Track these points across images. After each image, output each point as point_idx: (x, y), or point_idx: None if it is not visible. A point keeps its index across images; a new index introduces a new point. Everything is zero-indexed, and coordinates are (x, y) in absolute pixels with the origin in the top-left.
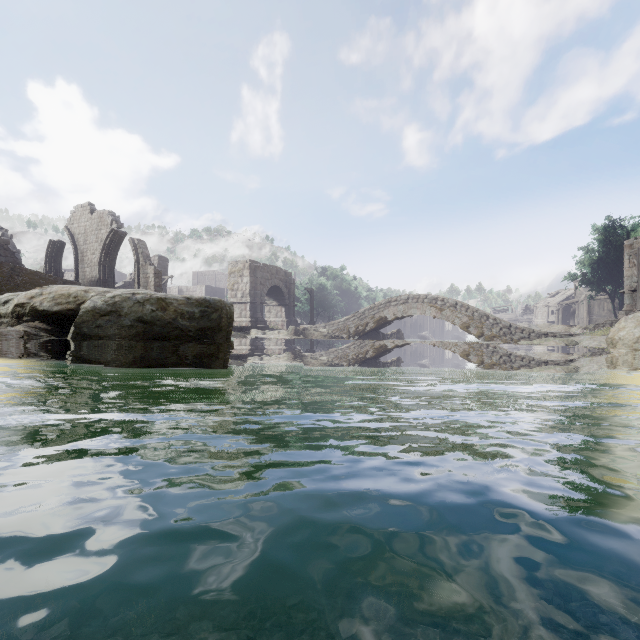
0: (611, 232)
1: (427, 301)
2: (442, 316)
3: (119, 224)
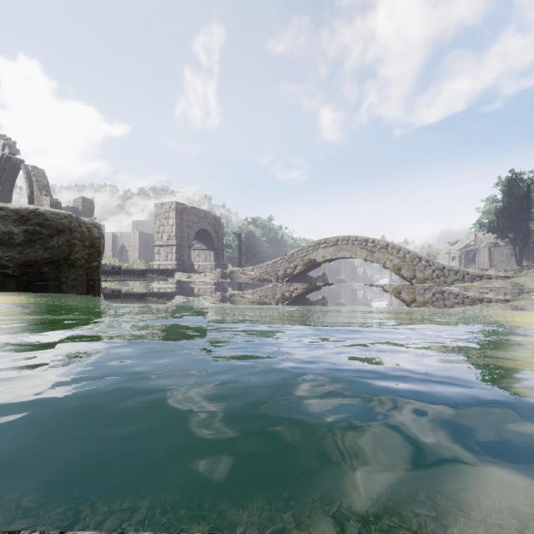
0: (515, 184)
1: (357, 243)
2: (373, 258)
3: (13, 150)
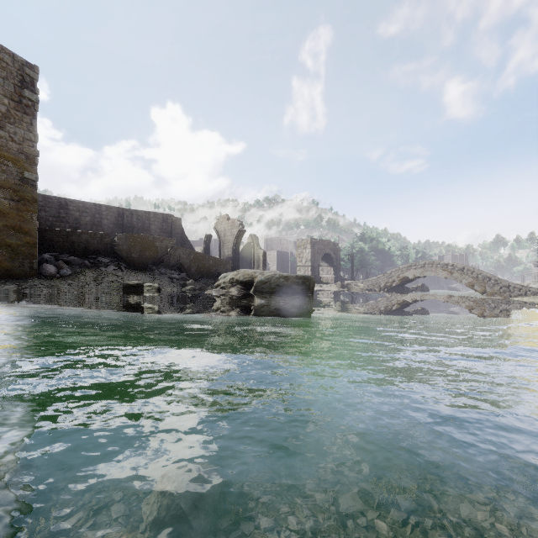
0: None
1: (440, 266)
2: (452, 277)
3: (242, 226)
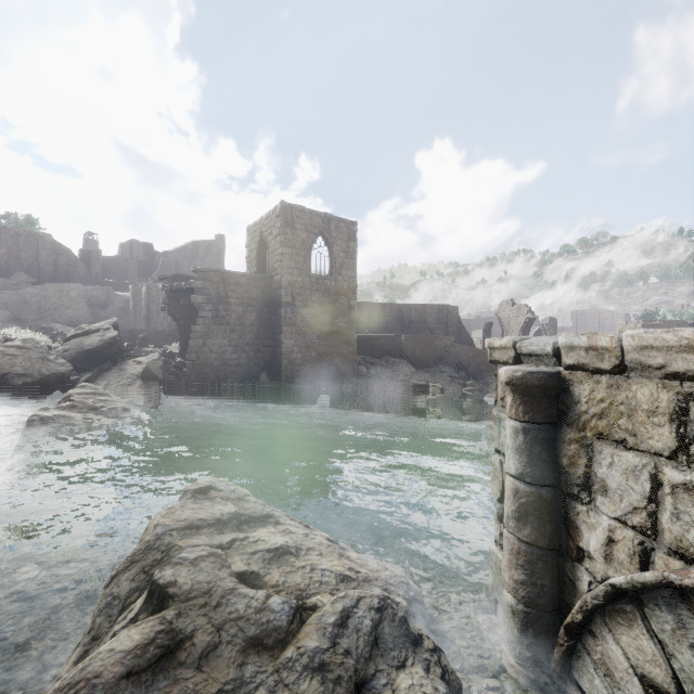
0: None
1: None
2: None
3: (531, 313)
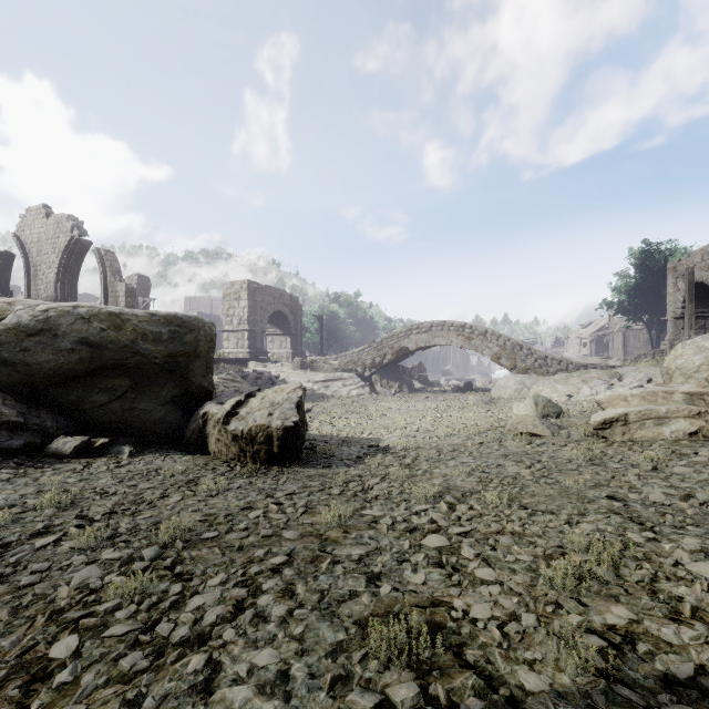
0: (648, 256)
1: (453, 329)
2: (470, 346)
3: (82, 231)
